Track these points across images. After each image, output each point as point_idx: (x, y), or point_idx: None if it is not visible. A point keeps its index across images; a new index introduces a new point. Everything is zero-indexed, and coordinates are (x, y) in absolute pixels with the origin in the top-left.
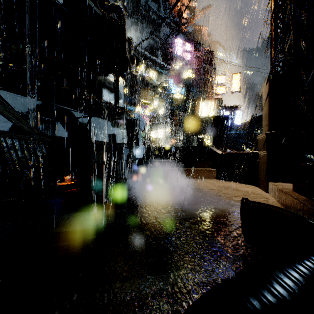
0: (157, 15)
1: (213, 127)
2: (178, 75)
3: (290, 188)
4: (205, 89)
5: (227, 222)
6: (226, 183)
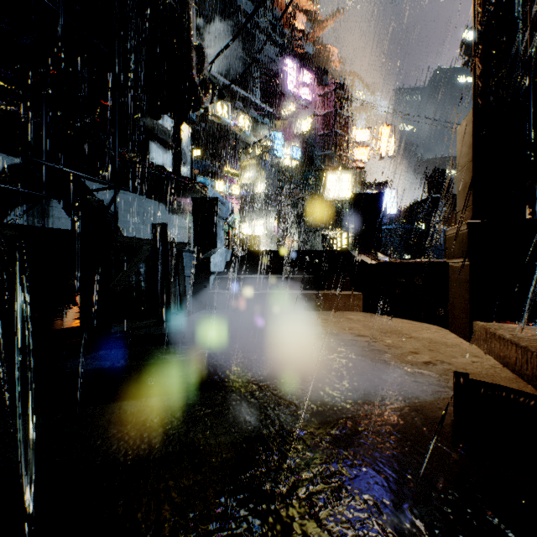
0: (253, 22)
1: (356, 215)
2: (289, 126)
3: (529, 336)
4: (336, 151)
5: (422, 432)
6: (384, 320)
